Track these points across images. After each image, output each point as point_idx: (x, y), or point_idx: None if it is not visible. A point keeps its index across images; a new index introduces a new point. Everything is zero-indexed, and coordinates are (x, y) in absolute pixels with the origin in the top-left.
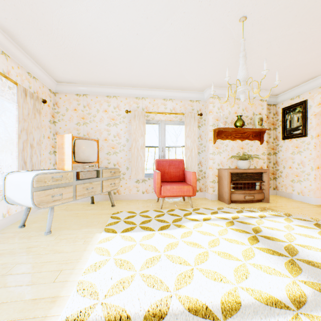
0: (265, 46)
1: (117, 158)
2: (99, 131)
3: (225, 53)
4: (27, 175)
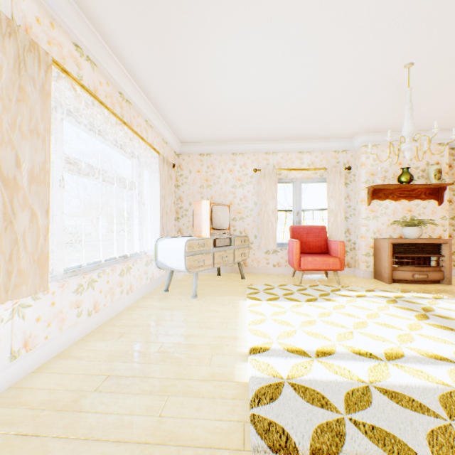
0: (440, 85)
1: (244, 224)
2: (224, 194)
3: (385, 97)
4: (178, 241)
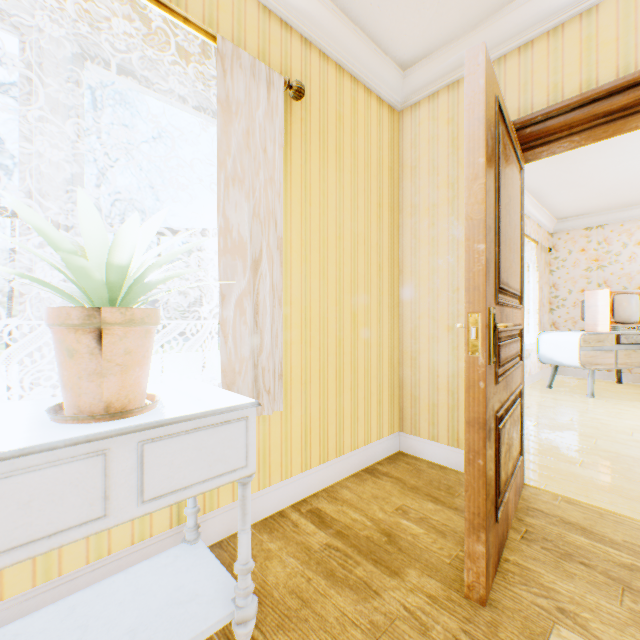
0: None
1: None
2: (626, 276)
3: None
4: (568, 335)
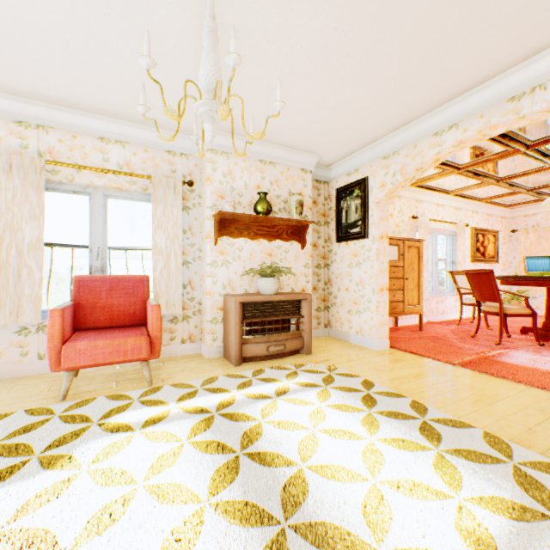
0: (282, 47)
1: None
2: None
3: None
4: None
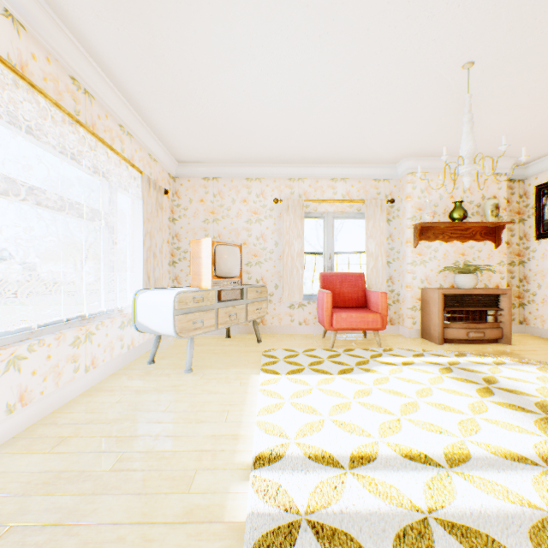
0: (503, 96)
1: (261, 271)
2: (235, 231)
3: (436, 110)
4: (165, 294)
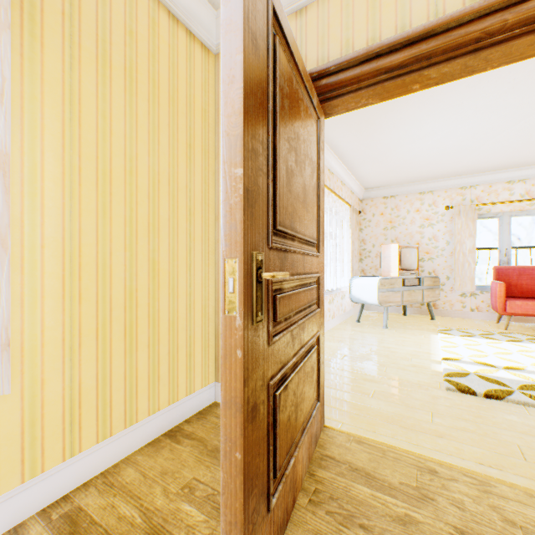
0: None
1: (432, 265)
2: (409, 235)
3: None
4: (371, 279)
